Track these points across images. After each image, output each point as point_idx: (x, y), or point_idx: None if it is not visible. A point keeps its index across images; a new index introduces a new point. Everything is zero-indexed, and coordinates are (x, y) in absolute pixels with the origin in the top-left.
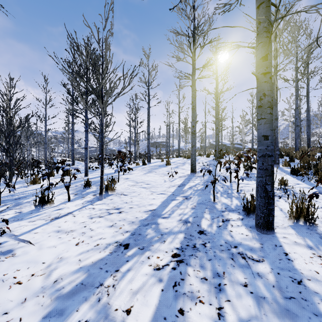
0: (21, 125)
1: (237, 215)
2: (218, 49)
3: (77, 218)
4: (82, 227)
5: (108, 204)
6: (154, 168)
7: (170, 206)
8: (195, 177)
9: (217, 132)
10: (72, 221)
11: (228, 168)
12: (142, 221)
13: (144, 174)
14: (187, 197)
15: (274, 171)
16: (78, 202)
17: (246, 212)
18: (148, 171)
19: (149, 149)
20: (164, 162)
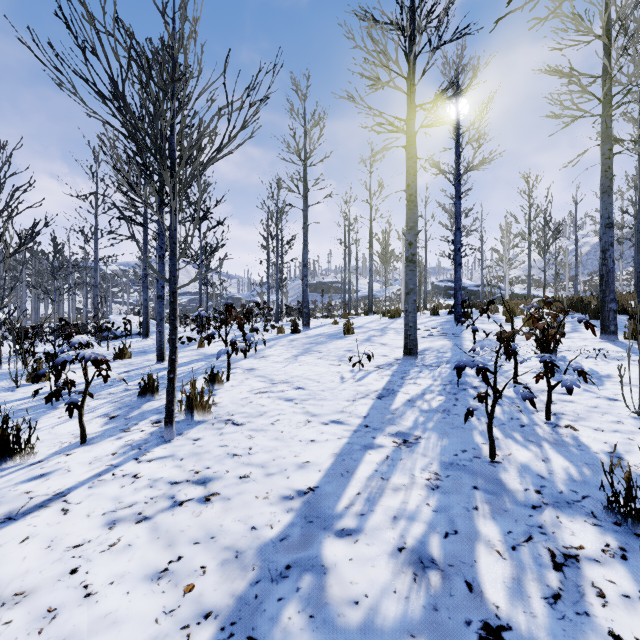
0: (25, 245)
1: (593, 530)
2: (461, 71)
3: (69, 523)
4: (64, 573)
5: (183, 460)
6: (316, 341)
7: (360, 473)
8: (417, 368)
9: (459, 260)
10: (45, 538)
11: (511, 350)
12: (270, 548)
13: (292, 359)
14: (408, 437)
15: (611, 352)
16: (104, 446)
17: (625, 519)
18: (303, 350)
19: (307, 297)
20: (339, 327)
